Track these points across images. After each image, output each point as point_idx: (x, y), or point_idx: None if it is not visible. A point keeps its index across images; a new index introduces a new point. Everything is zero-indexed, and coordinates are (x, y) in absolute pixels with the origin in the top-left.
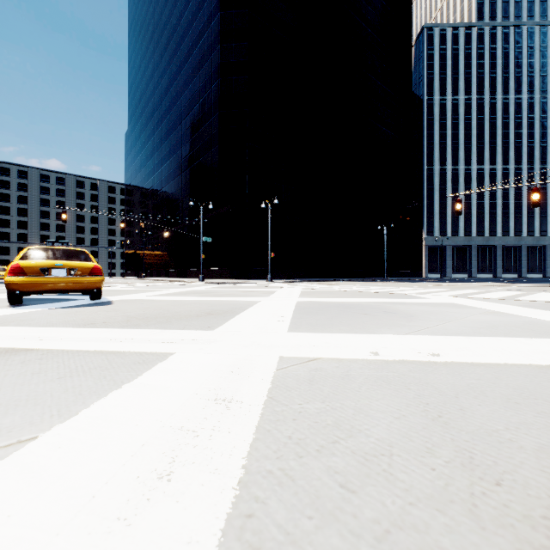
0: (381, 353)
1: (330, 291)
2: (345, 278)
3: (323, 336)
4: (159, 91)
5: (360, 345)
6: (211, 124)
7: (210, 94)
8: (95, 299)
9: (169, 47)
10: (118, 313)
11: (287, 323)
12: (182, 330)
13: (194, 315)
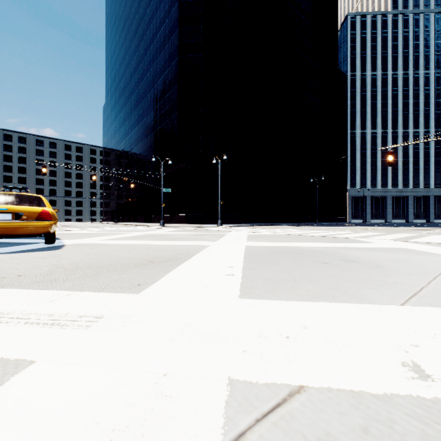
0: (428, 369)
1: (274, 235)
2: (283, 222)
3: (293, 308)
4: (129, 70)
5: (365, 335)
6: (171, 94)
7: (171, 70)
8: (49, 243)
9: (138, 33)
10: (52, 260)
11: (238, 279)
12: (97, 292)
13: (132, 264)
